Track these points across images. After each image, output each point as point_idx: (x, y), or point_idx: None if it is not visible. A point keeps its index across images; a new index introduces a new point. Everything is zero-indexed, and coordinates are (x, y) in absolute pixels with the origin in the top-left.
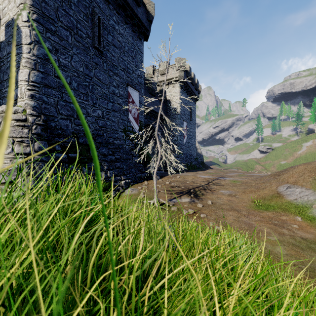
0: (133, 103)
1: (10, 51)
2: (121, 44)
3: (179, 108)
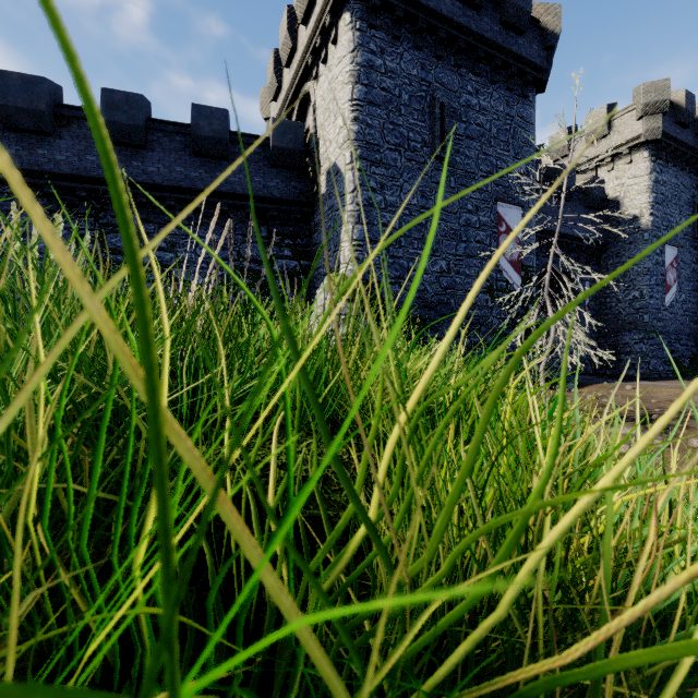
0: (509, 233)
1: (332, 205)
2: (483, 128)
3: (647, 215)
